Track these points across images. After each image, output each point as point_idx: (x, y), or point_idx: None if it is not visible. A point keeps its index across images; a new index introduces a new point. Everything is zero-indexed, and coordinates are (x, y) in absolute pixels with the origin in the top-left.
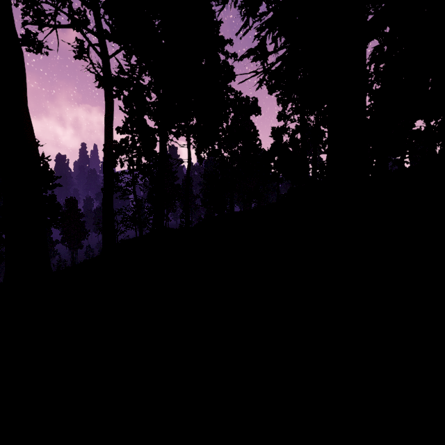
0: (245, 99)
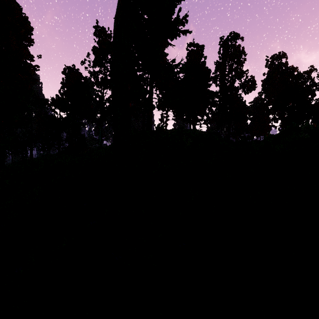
0: (41, 100)
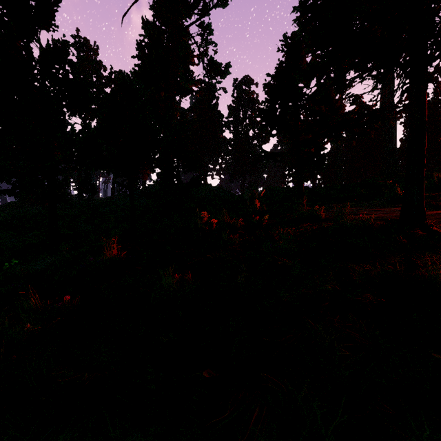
0: None
